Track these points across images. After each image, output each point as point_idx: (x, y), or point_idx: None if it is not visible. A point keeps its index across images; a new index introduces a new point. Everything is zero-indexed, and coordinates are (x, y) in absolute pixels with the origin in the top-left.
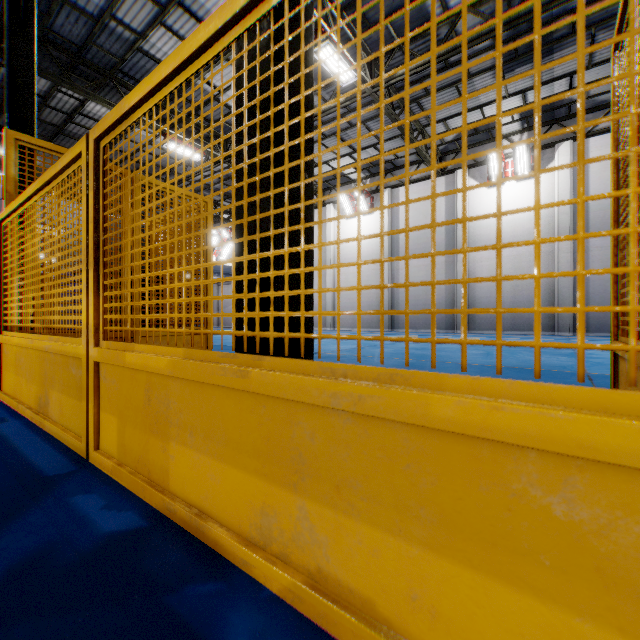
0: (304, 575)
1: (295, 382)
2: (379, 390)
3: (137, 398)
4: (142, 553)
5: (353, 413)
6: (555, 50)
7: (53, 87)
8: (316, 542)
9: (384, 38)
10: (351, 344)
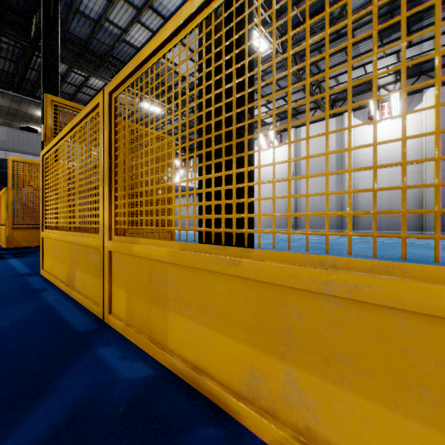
0: (292, 429)
1: (286, 270)
2: (378, 280)
3: (141, 278)
4: (154, 397)
5: (343, 298)
6: (424, 19)
7: (69, 69)
8: (304, 404)
9: (292, 19)
10: (269, 239)
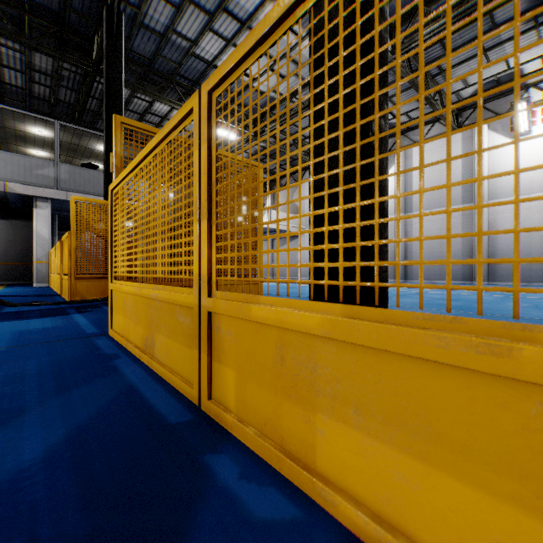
0: None
1: None
2: None
3: (263, 355)
4: None
5: None
6: None
7: (131, 94)
8: None
9: (405, 5)
10: None
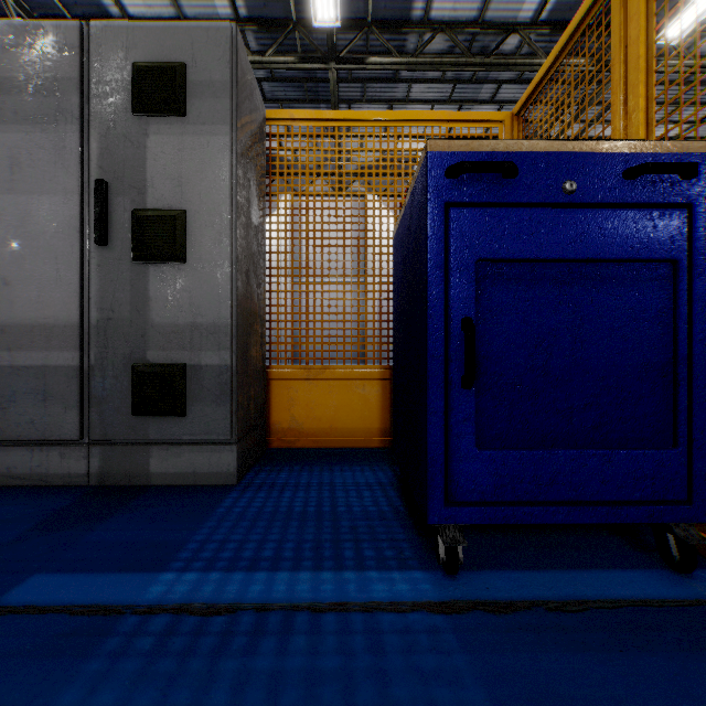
0: None
1: None
2: None
3: None
4: None
5: None
6: None
7: None
8: None
9: (48, 5)
10: None
